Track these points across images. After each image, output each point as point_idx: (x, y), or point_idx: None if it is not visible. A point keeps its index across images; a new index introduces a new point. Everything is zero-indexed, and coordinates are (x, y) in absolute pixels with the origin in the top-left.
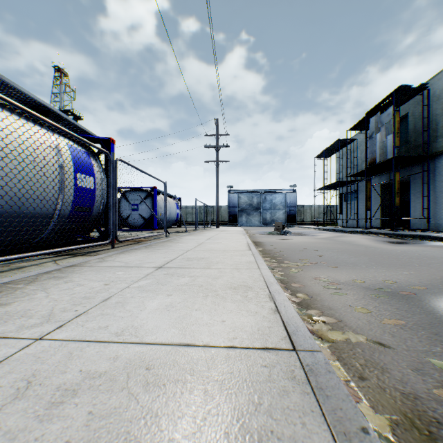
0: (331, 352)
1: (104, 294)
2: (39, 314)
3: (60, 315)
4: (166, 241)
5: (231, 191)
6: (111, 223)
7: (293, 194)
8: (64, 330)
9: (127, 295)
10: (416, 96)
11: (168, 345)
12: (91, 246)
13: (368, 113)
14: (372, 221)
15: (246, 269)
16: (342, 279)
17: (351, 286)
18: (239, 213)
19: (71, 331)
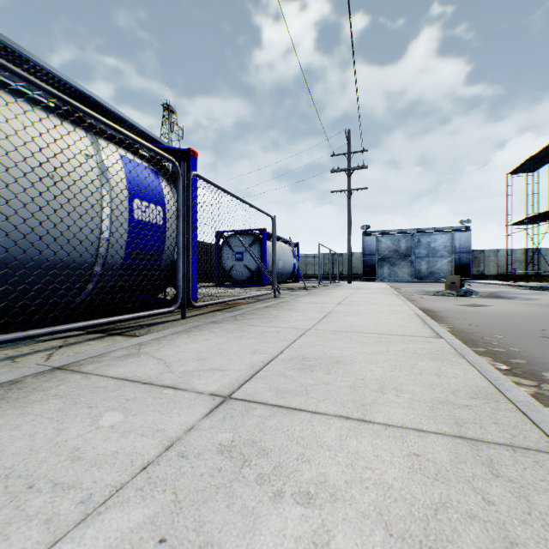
0: None
1: None
2: None
3: None
4: (272, 307)
5: (367, 233)
6: (180, 278)
7: (464, 233)
8: None
9: None
10: None
11: None
12: (139, 316)
13: None
14: None
15: (513, 452)
16: None
17: None
18: (378, 263)
19: None
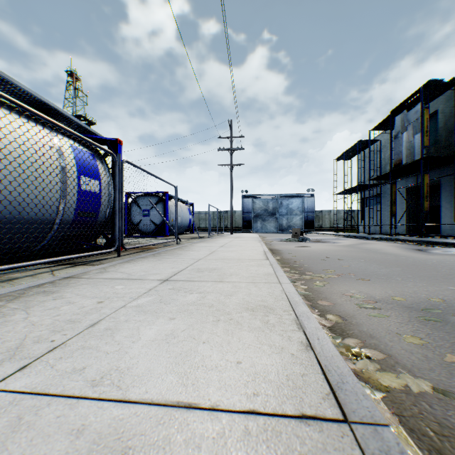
0: (388, 409)
1: (94, 316)
2: (4, 346)
3: (30, 347)
4: (176, 249)
5: (246, 196)
6: (117, 230)
7: (310, 198)
8: (26, 373)
9: (120, 319)
10: (446, 92)
11: (160, 406)
12: (94, 254)
13: (393, 111)
14: (397, 227)
15: (265, 283)
16: (377, 295)
17: (391, 305)
18: (253, 219)
19: (35, 375)
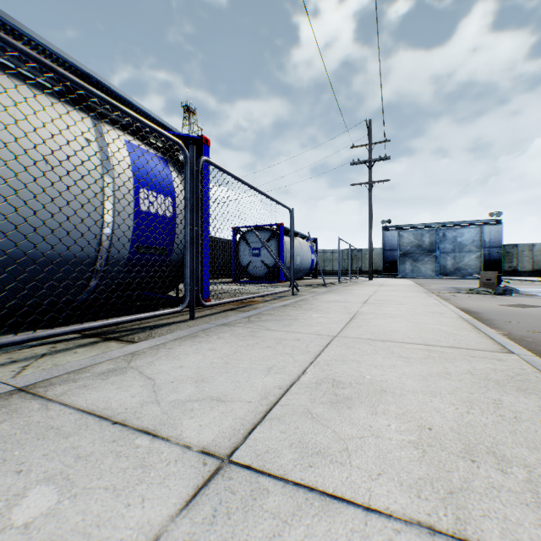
0: None
1: None
2: None
3: None
4: (290, 306)
5: (388, 227)
6: (188, 275)
7: (494, 226)
8: None
9: None
10: None
11: None
12: (140, 318)
13: None
14: None
15: None
16: None
17: None
18: (399, 259)
19: None
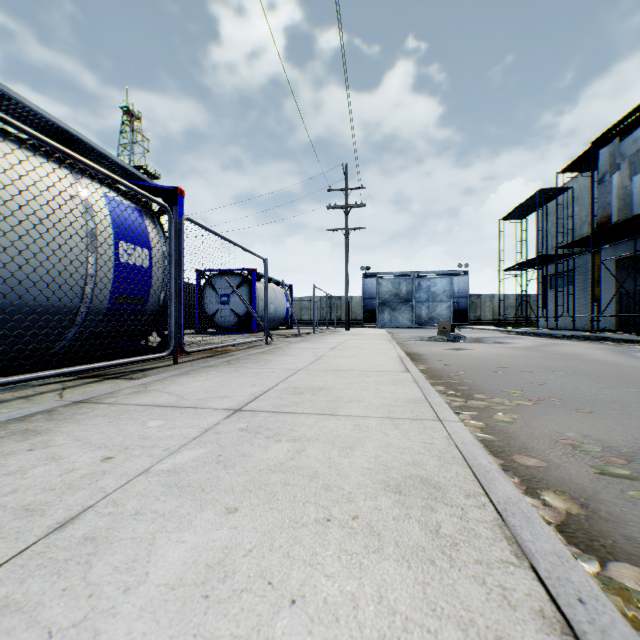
0: None
1: (79, 497)
2: None
3: None
4: (264, 352)
5: (367, 275)
6: (172, 323)
7: (463, 277)
8: None
9: (126, 506)
10: None
11: None
12: (135, 361)
13: (596, 142)
14: (600, 319)
15: (412, 421)
16: (621, 444)
17: None
18: (379, 308)
19: None
